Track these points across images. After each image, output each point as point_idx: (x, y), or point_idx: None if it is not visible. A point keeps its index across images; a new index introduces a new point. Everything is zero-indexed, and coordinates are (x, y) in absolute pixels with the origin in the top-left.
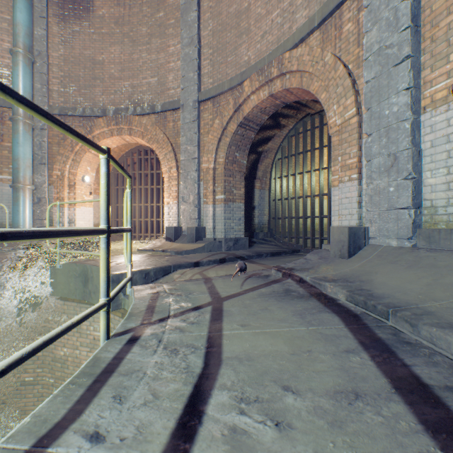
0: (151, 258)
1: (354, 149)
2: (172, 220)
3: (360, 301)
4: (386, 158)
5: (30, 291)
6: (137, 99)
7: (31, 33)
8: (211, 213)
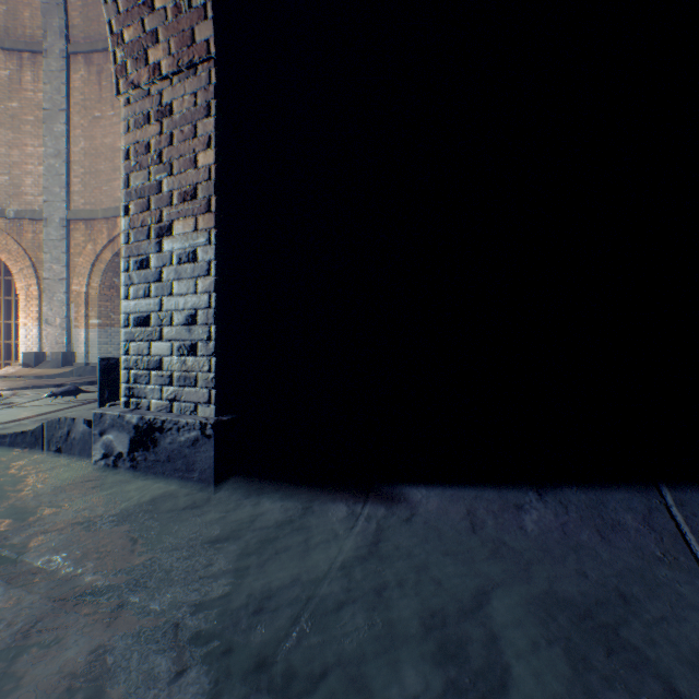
0: (6, 382)
1: None
2: (32, 344)
3: None
4: None
5: None
6: None
7: None
8: (85, 338)
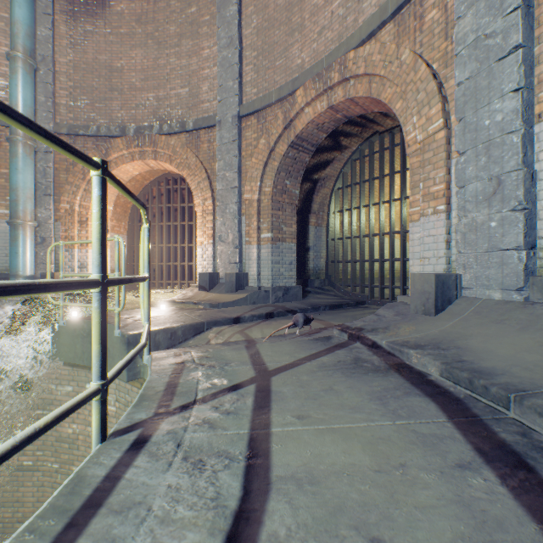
0: (180, 313)
1: (440, 173)
2: (206, 264)
3: (463, 379)
4: (485, 183)
5: (27, 354)
6: (164, 115)
7: (33, 34)
8: (256, 255)
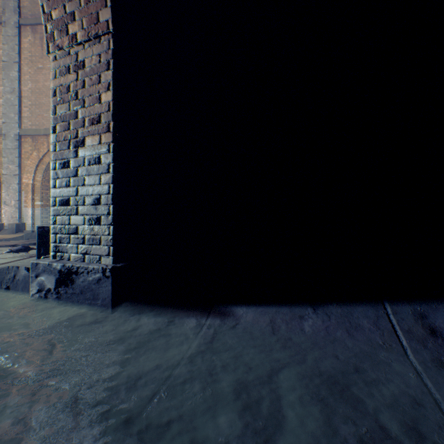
0: None
1: None
2: None
3: None
4: None
5: None
6: None
7: None
8: (31, 214)
